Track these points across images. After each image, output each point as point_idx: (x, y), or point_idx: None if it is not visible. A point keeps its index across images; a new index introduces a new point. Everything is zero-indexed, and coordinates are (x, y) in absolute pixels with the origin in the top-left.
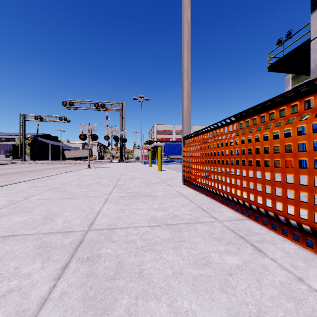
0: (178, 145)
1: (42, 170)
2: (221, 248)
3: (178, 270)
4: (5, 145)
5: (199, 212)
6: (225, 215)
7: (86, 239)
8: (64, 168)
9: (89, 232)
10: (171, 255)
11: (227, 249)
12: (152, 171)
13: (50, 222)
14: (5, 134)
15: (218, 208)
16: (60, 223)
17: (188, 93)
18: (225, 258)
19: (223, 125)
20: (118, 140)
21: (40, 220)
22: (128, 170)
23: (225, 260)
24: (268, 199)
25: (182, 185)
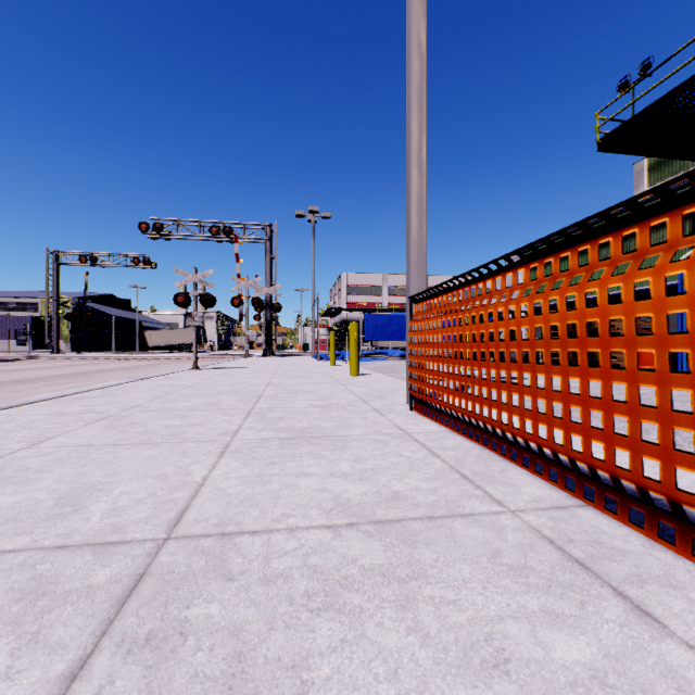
0: (395, 318)
1: (92, 374)
2: (531, 604)
3: (414, 687)
4: (16, 319)
5: (455, 485)
6: (524, 493)
7: (157, 570)
8: (142, 370)
9: (169, 544)
10: (391, 627)
11: (549, 606)
12: (338, 376)
13: (73, 512)
14: (17, 295)
15: (503, 474)
16: (98, 516)
17: (422, 195)
18: (548, 640)
19: (513, 265)
20: (261, 308)
21: (50, 506)
22: (282, 373)
23: (551, 648)
24: (651, 458)
25: (407, 411)
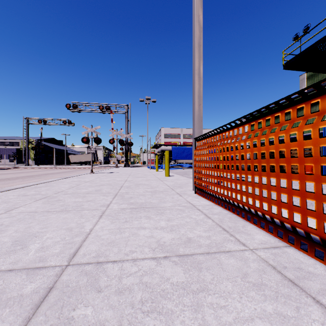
0: (186, 149)
1: (43, 175)
2: (268, 309)
3: None
4: (9, 150)
5: (220, 234)
6: (256, 238)
7: (59, 285)
8: (67, 173)
9: (68, 268)
10: (189, 324)
11: (279, 310)
12: (159, 176)
13: (20, 249)
14: (9, 138)
15: (244, 228)
16: (33, 252)
17: (200, 88)
18: None
19: (248, 121)
20: (123, 144)
21: (9, 245)
22: (133, 175)
23: None
24: None
25: (193, 194)
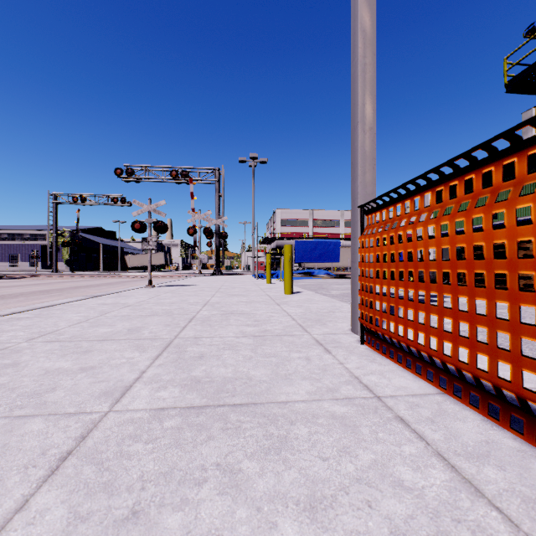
0: (320, 244)
1: (69, 290)
2: None
3: None
4: (29, 247)
5: None
6: None
7: None
8: (112, 286)
9: None
10: None
11: None
12: (273, 294)
13: None
14: (30, 228)
15: None
16: None
17: (371, 90)
18: None
19: None
20: (211, 236)
21: None
22: (223, 291)
23: None
24: None
25: (358, 345)
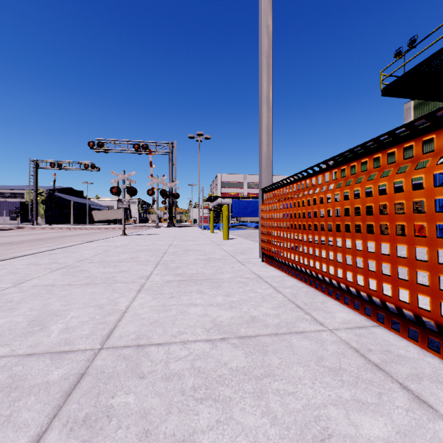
0: (252, 202)
1: (58, 238)
2: (345, 395)
3: None
4: (10, 203)
5: (292, 312)
6: (337, 317)
7: (93, 371)
8: (90, 235)
9: (102, 352)
10: (250, 412)
11: (357, 396)
12: (215, 239)
13: (40, 330)
14: (10, 188)
15: (323, 304)
16: (55, 333)
17: (269, 123)
18: (358, 421)
19: (329, 167)
20: (166, 196)
21: (24, 326)
22: (179, 238)
23: (360, 427)
24: (423, 295)
25: (260, 262)
